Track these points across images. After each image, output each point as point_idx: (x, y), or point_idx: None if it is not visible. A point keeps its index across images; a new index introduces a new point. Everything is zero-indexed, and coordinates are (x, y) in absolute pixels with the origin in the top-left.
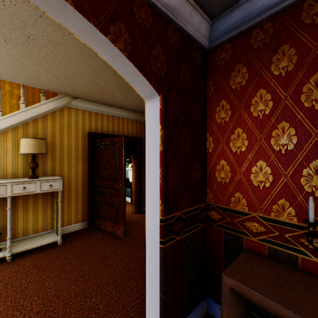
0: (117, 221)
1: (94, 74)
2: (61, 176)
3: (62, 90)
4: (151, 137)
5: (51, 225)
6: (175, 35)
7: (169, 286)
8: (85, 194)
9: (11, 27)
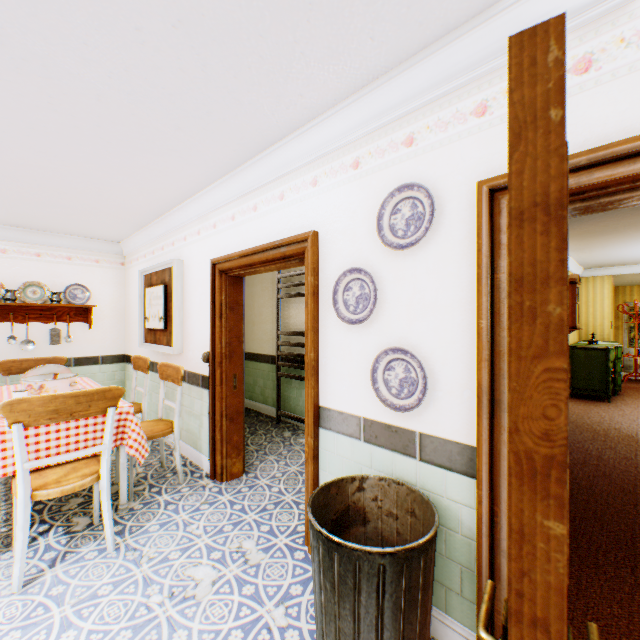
0: None
1: None
2: None
3: None
4: None
5: None
6: None
7: None
8: None
9: None
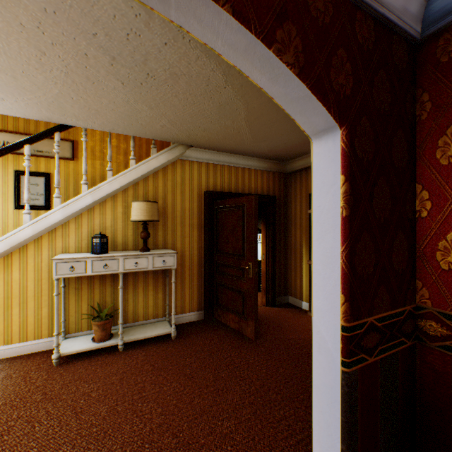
0: (245, 316)
1: (219, 111)
2: (174, 249)
3: (175, 137)
4: (323, 195)
5: (163, 312)
6: (365, 26)
7: (356, 437)
8: (201, 274)
9: (131, 65)
